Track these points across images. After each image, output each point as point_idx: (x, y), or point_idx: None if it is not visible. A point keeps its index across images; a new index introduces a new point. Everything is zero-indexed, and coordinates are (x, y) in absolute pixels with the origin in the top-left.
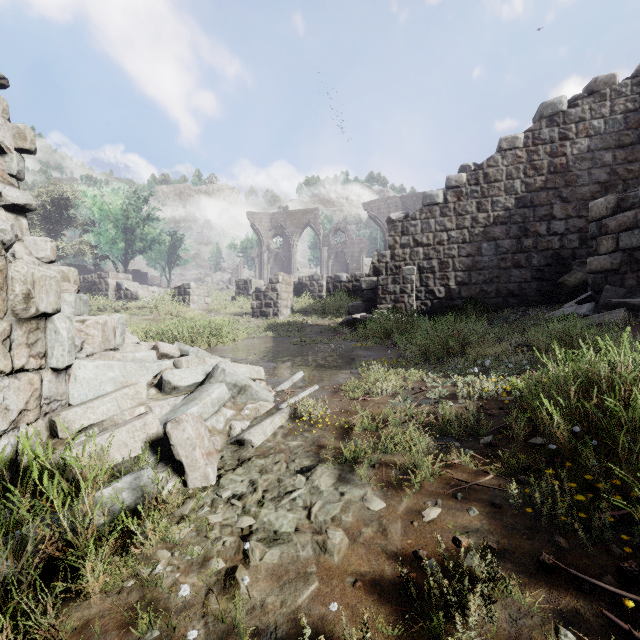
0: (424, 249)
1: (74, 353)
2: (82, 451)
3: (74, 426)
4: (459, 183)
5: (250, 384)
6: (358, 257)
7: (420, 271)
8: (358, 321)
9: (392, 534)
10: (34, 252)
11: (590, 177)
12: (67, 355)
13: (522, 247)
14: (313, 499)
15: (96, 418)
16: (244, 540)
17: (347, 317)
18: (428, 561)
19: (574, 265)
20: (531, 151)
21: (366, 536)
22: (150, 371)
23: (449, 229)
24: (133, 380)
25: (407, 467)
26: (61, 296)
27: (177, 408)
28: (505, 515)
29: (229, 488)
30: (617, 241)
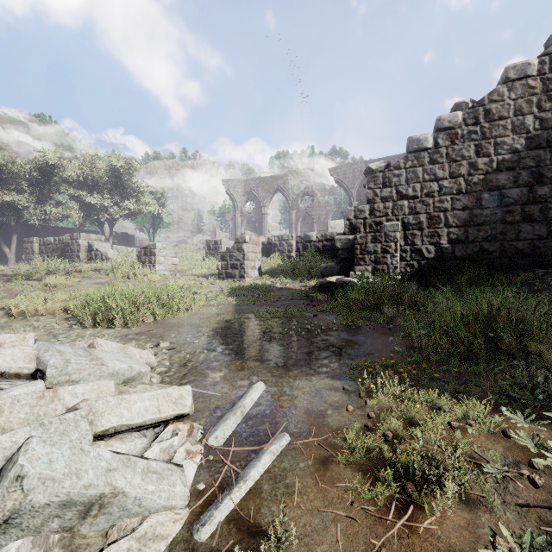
0: (410, 202)
1: None
2: None
3: None
4: (453, 123)
5: (117, 487)
6: (325, 219)
7: (405, 227)
8: (333, 285)
9: None
10: None
11: None
12: None
13: (535, 197)
14: None
15: None
16: None
17: (320, 280)
18: None
19: None
20: (548, 79)
21: None
22: None
23: (440, 178)
24: None
25: None
26: None
27: None
28: None
29: None
30: None
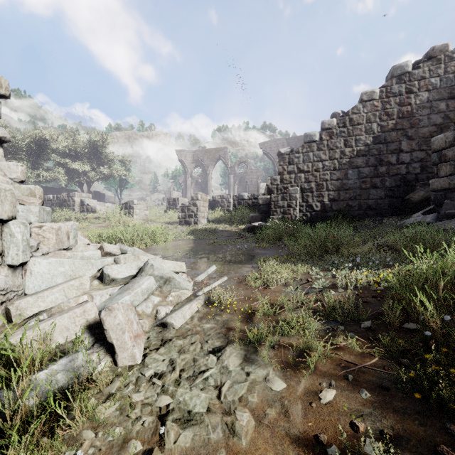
0: (305, 175)
1: (29, 252)
2: (21, 339)
3: (26, 313)
4: (331, 126)
5: (173, 276)
6: (255, 182)
7: (302, 191)
8: (256, 228)
9: (293, 416)
10: (8, 174)
11: (429, 121)
12: (21, 254)
13: (378, 173)
14: (223, 379)
15: (46, 305)
16: (161, 420)
17: (248, 225)
18: (330, 448)
19: (417, 186)
20: (385, 102)
21: (270, 418)
22: (94, 266)
23: (323, 160)
24: (80, 273)
25: (302, 349)
26: (28, 208)
27: (113, 296)
28: (394, 398)
29: (152, 367)
30: (454, 167)
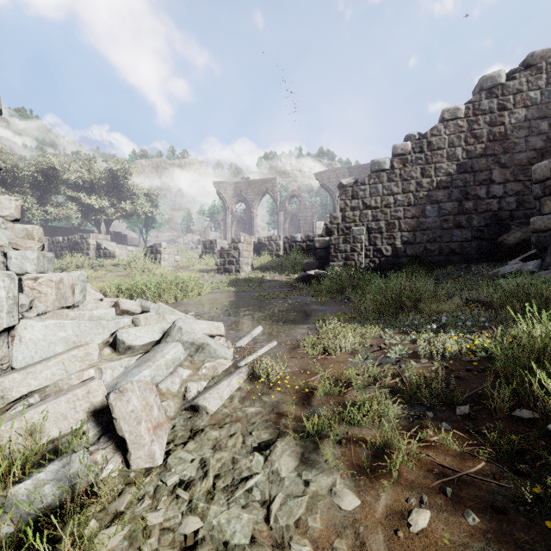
0: (372, 211)
1: (17, 313)
2: None
3: (11, 394)
4: (405, 151)
5: (208, 342)
6: (310, 220)
7: (369, 231)
8: (312, 277)
9: None
10: None
11: (527, 144)
12: (6, 316)
13: (463, 209)
14: (272, 490)
15: (38, 384)
16: None
17: (302, 273)
18: None
19: (513, 225)
20: (472, 121)
21: None
22: (106, 329)
23: (395, 193)
24: (87, 339)
25: (379, 446)
26: (23, 253)
27: (129, 370)
28: (515, 526)
29: (176, 471)
30: None
